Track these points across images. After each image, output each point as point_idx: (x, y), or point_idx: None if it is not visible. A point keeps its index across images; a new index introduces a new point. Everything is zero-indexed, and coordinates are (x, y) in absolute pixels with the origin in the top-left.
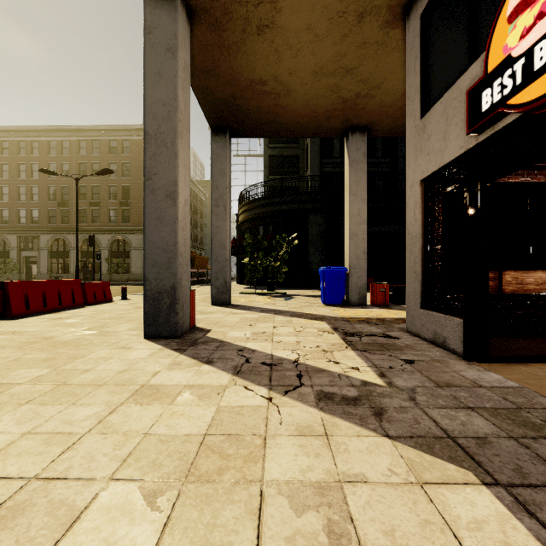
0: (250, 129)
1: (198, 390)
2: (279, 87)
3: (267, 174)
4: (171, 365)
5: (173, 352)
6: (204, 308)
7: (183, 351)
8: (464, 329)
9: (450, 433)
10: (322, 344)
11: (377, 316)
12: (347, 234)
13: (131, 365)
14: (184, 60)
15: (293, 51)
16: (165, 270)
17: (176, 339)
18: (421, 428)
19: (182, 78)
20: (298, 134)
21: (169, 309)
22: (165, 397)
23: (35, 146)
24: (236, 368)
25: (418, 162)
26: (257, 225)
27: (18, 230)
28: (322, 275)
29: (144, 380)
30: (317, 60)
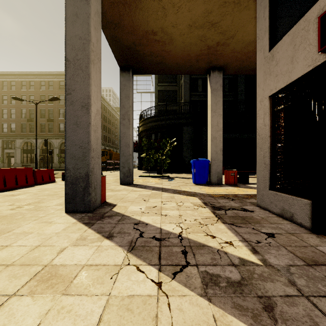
0: (145, 68)
1: (93, 272)
2: (165, 37)
3: (157, 102)
4: (77, 240)
5: (83, 226)
6: (114, 187)
7: (92, 224)
8: (313, 209)
9: None
10: (198, 217)
11: (232, 193)
12: (209, 137)
13: (44, 241)
14: (96, 7)
15: (175, 8)
16: (80, 161)
17: (89, 213)
18: None
19: (94, 20)
20: (177, 72)
21: (84, 190)
22: (60, 282)
23: (13, 84)
24: (131, 244)
25: (267, 83)
26: (150, 133)
27: (2, 136)
28: (193, 165)
29: (48, 259)
30: (192, 15)
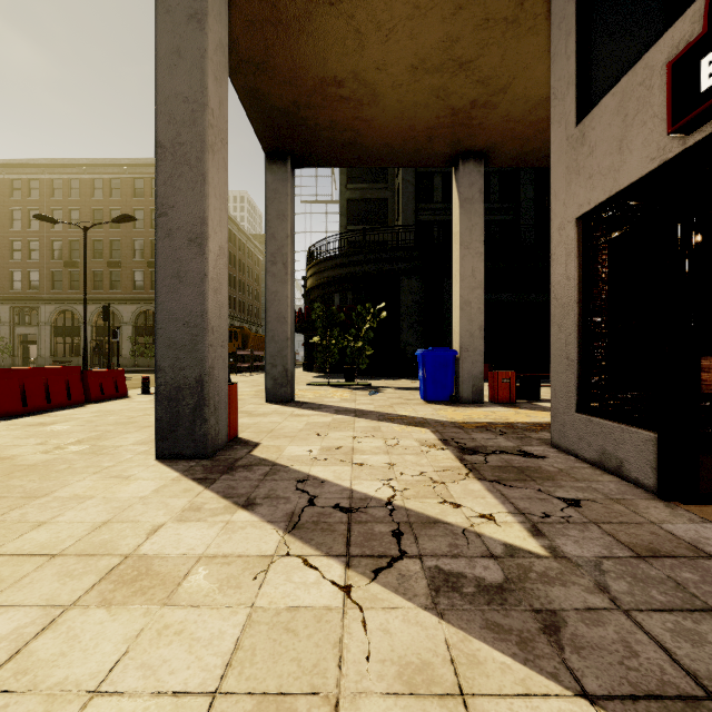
0: (320, 154)
1: (220, 568)
2: (361, 90)
3: (345, 224)
4: (184, 512)
5: (194, 485)
6: (255, 407)
7: (211, 482)
8: (659, 450)
9: (709, 685)
10: (429, 468)
11: (502, 420)
12: (457, 302)
13: (119, 512)
14: (218, 35)
15: (383, 32)
16: (187, 353)
17: (204, 459)
18: (644, 670)
19: (215, 61)
20: (387, 162)
21: (193, 413)
22: (157, 585)
23: (34, 186)
24: (292, 518)
25: (572, 191)
26: (331, 292)
27: (10, 299)
28: (421, 361)
29: (131, 546)
30: (417, 47)
